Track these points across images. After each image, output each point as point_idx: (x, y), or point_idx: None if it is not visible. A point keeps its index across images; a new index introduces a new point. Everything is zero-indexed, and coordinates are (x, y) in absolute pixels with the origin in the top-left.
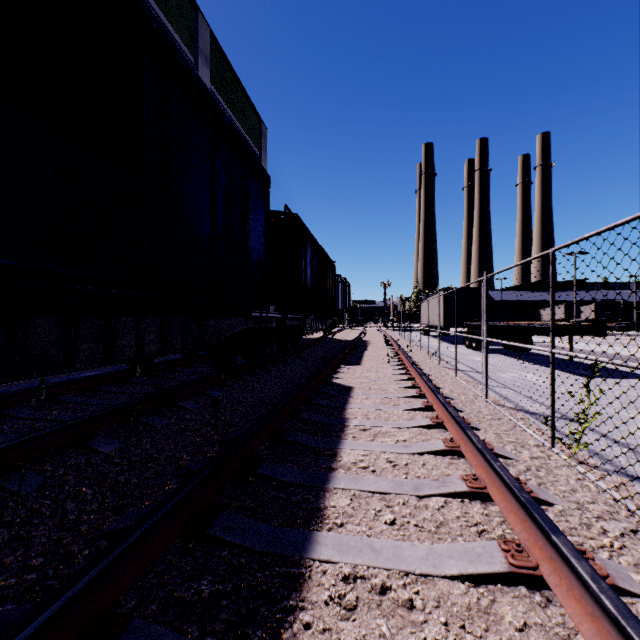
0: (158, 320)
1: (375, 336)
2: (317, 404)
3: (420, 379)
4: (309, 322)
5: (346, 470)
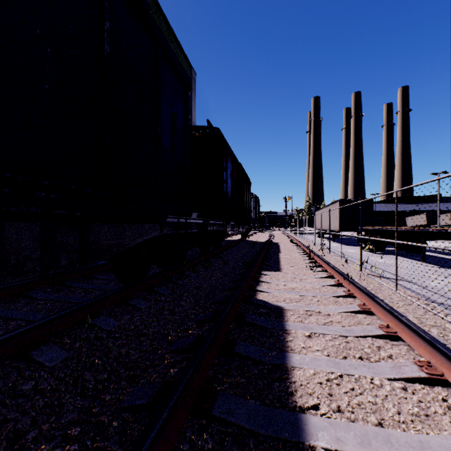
0: None
1: (282, 238)
2: (242, 356)
3: (367, 299)
4: (229, 227)
5: None
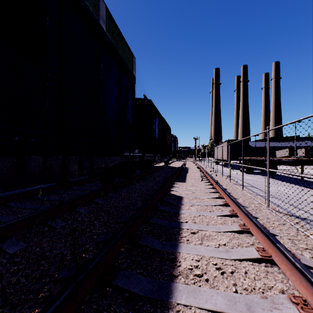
0: (61, 158)
1: (191, 165)
2: (161, 210)
3: (223, 192)
4: (157, 158)
5: (185, 277)
